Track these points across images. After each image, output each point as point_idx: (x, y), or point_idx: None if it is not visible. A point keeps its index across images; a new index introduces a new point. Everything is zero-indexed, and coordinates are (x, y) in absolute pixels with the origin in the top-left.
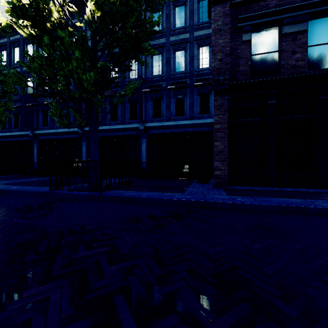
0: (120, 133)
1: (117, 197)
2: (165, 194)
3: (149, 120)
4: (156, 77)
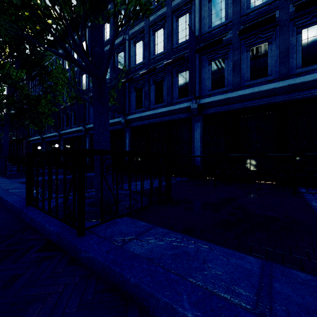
0: (166, 118)
1: (102, 265)
2: (282, 286)
3: (206, 95)
4: (216, 29)
